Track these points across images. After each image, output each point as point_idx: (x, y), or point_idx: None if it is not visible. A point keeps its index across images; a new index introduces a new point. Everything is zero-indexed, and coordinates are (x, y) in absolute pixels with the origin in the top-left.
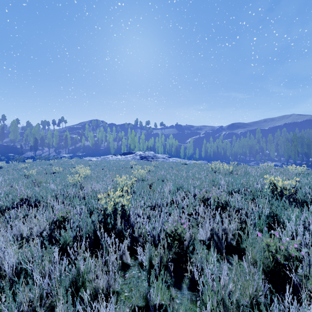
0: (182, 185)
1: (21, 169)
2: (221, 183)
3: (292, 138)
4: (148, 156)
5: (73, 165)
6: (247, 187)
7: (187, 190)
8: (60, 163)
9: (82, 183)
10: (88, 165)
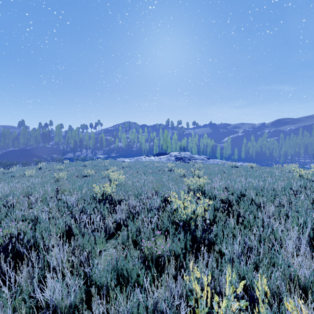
0: None
1: (56, 170)
2: None
3: None
4: (185, 157)
5: (106, 167)
6: None
7: None
8: (94, 164)
9: (114, 197)
10: (122, 167)
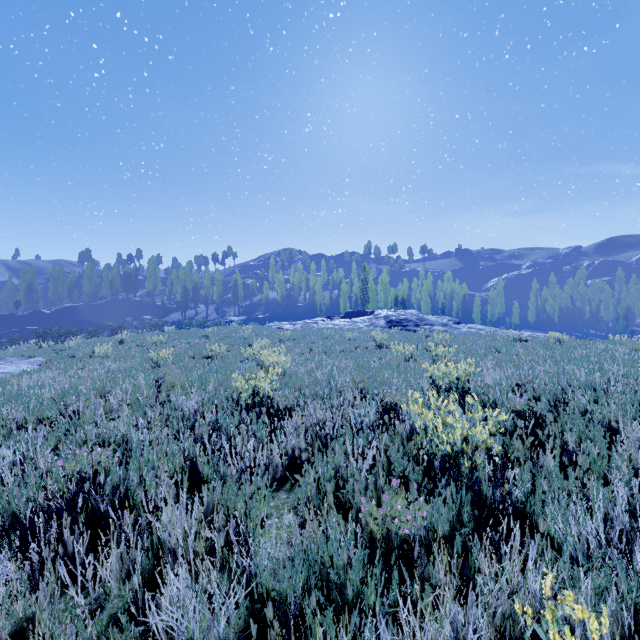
0: None
1: (151, 346)
2: None
3: None
4: (407, 320)
5: (248, 340)
6: None
7: None
8: (223, 333)
9: (275, 401)
10: (278, 339)
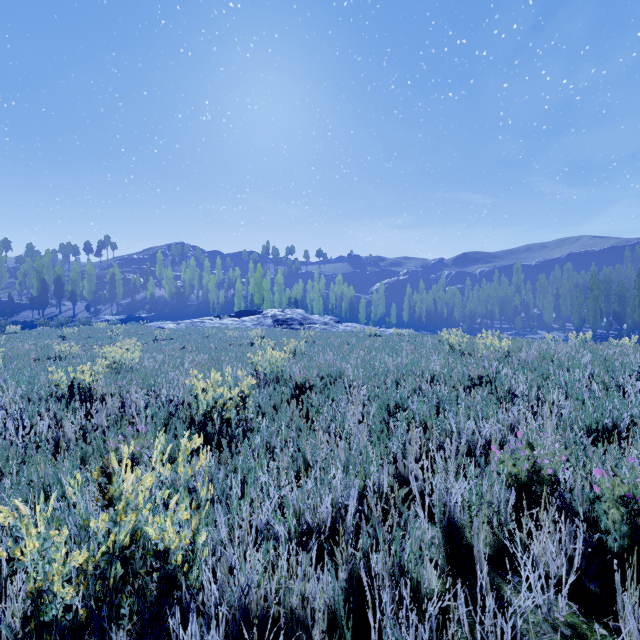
0: (402, 402)
1: None
2: (523, 391)
3: (589, 282)
4: (292, 319)
5: (115, 340)
6: (622, 410)
7: (426, 420)
8: (86, 334)
9: (95, 391)
10: (154, 339)
